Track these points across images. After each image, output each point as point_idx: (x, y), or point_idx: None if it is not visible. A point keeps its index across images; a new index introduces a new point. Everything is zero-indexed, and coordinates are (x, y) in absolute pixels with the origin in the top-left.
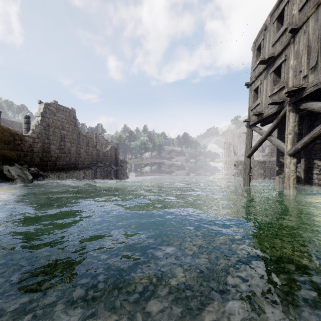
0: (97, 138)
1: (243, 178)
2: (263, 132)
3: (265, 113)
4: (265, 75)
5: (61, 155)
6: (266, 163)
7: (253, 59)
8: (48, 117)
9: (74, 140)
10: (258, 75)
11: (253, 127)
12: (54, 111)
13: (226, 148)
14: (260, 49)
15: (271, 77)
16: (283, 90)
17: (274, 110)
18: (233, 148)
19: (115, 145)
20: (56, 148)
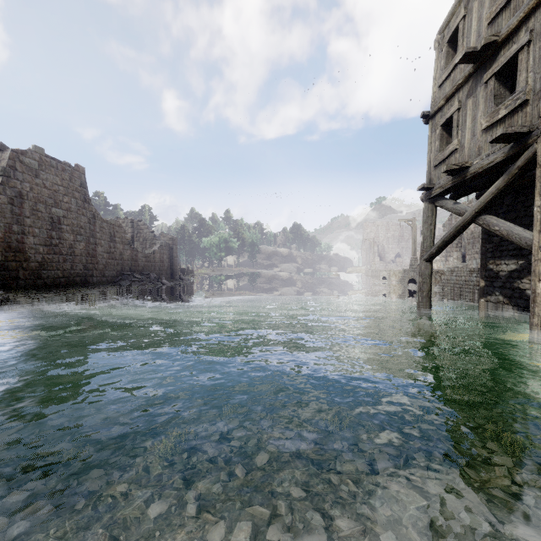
0: (135, 228)
1: (417, 303)
2: (464, 208)
3: (473, 167)
4: (469, 90)
5: (52, 257)
6: (445, 273)
7: (438, 66)
8: (21, 178)
9: (83, 229)
10: (451, 92)
11: (438, 200)
12: (35, 168)
13: (366, 248)
14: (454, 43)
15: (486, 90)
16: (522, 110)
17: (498, 157)
18: (378, 249)
19: (169, 242)
20: (41, 244)
